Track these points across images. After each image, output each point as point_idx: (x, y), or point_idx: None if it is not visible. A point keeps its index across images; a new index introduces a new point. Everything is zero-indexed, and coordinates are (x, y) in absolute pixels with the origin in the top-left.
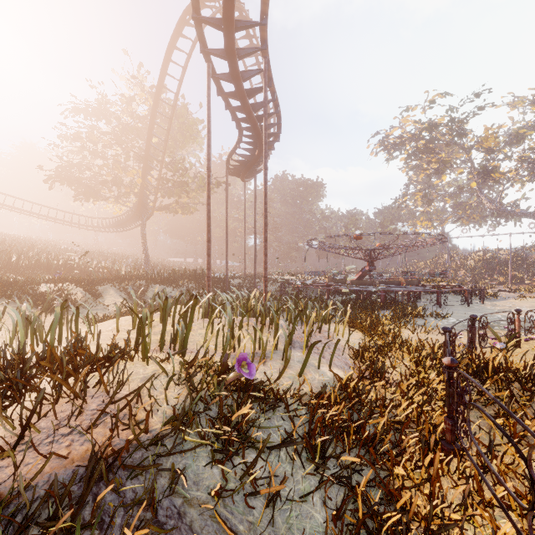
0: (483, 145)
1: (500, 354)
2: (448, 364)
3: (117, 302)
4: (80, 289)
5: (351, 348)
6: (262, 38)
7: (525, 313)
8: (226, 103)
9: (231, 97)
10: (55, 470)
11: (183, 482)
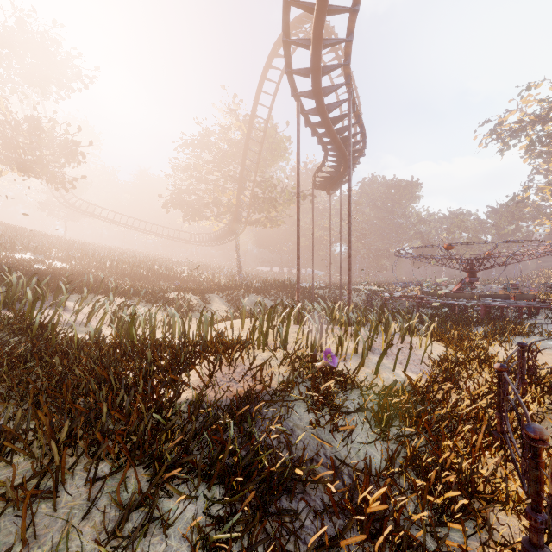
0: None
1: None
2: (497, 368)
3: (221, 308)
4: (195, 297)
5: (430, 358)
6: (346, 74)
7: None
8: (312, 131)
9: (317, 127)
10: (228, 396)
11: (292, 417)
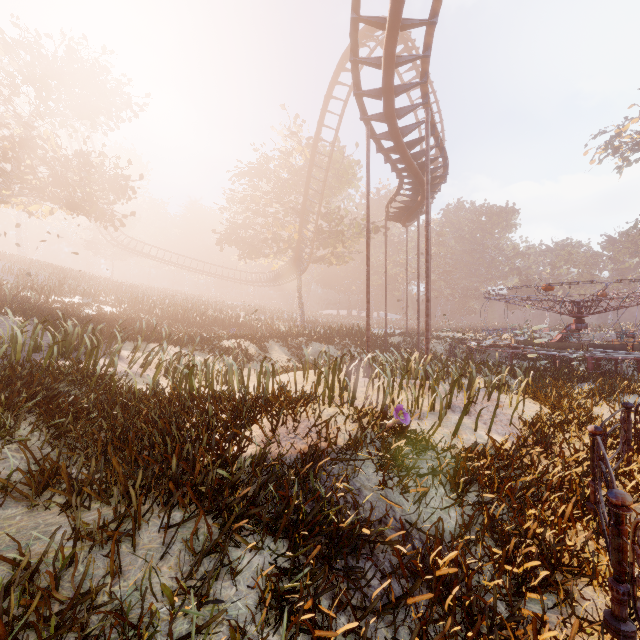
0: None
1: None
2: (591, 430)
3: (282, 358)
4: (253, 345)
5: (520, 419)
6: (423, 93)
7: None
8: (385, 156)
9: (390, 152)
10: (292, 453)
11: (360, 477)
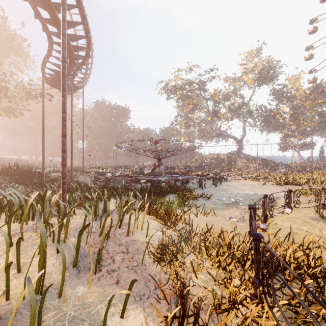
0: (213, 98)
1: (290, 249)
2: None
3: None
4: None
5: (151, 251)
6: None
7: (269, 197)
8: None
9: None
10: None
11: None
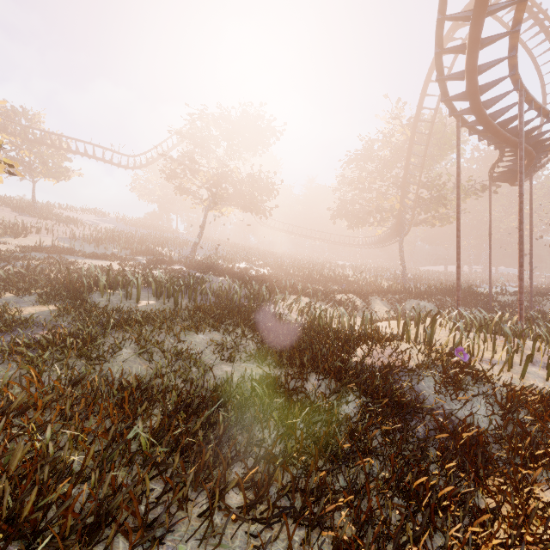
0: None
1: None
2: None
3: (382, 310)
4: (359, 299)
5: None
6: (514, 80)
7: None
8: (479, 135)
9: (482, 134)
10: (379, 365)
11: (423, 385)
